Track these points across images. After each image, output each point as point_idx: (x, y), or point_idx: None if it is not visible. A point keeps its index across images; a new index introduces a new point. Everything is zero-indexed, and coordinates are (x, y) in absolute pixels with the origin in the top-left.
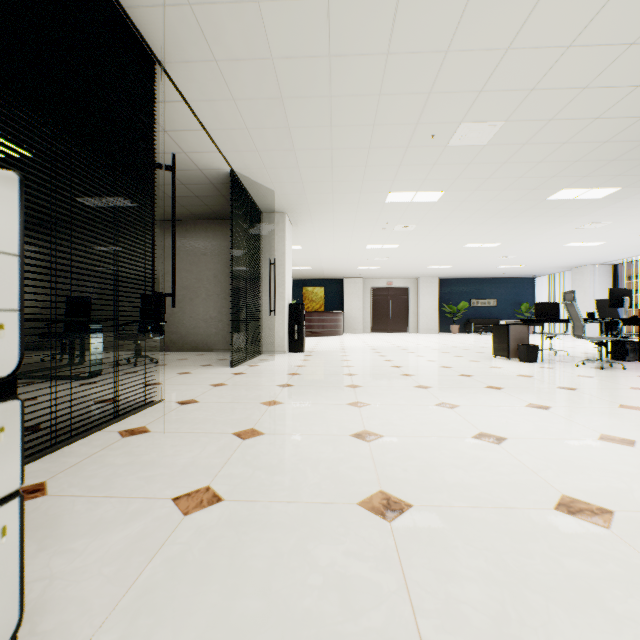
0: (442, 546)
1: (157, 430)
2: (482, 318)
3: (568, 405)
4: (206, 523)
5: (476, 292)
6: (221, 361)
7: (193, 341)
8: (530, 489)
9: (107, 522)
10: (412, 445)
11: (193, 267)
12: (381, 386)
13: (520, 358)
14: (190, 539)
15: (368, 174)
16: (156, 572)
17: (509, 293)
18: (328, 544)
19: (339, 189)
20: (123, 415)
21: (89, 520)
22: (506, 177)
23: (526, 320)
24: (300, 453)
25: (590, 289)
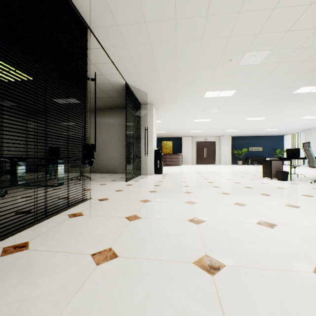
0: (246, 294)
1: (87, 214)
2: (254, 157)
3: (310, 205)
4: (108, 271)
5: (251, 143)
6: (121, 178)
7: (108, 168)
8: (296, 258)
9: (56, 267)
10: (222, 227)
11: (108, 132)
12: (203, 192)
13: (278, 178)
14: (99, 280)
15: (195, 82)
16: (78, 301)
17: (269, 144)
18: (176, 289)
19: (180, 91)
20: (71, 206)
21: (47, 265)
22: (270, 81)
23: (281, 158)
24: (160, 230)
25: (315, 141)
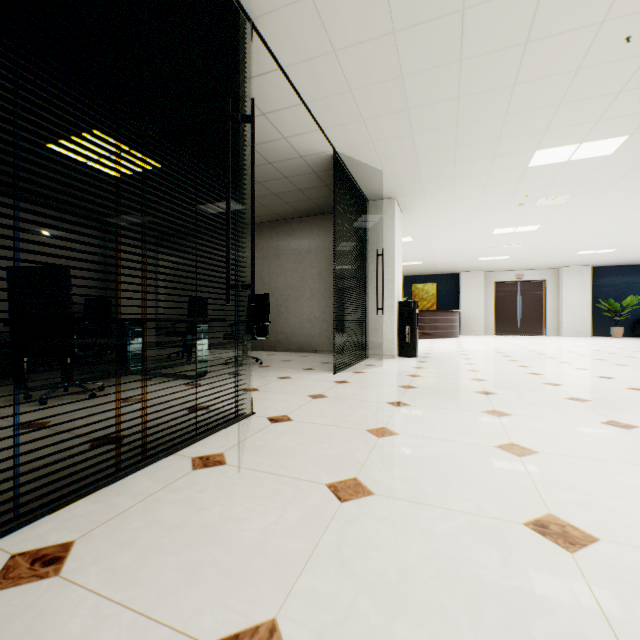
0: None
1: (234, 462)
2: None
3: None
4: None
5: None
6: (324, 365)
7: (298, 341)
8: None
9: None
10: None
11: (298, 266)
12: (542, 417)
13: None
14: None
15: (507, 127)
16: None
17: None
18: None
19: (464, 157)
20: (206, 431)
21: None
22: None
23: None
24: (437, 558)
25: None
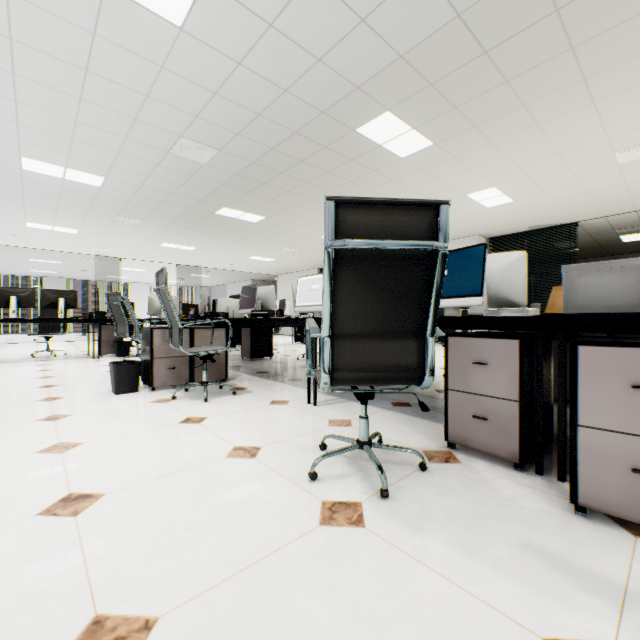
0: None
1: None
2: None
3: None
4: None
5: None
6: None
7: None
8: None
9: None
10: None
11: None
12: None
13: None
14: None
15: None
16: None
17: None
18: None
19: None
20: None
21: None
22: None
23: None
24: None
25: None
